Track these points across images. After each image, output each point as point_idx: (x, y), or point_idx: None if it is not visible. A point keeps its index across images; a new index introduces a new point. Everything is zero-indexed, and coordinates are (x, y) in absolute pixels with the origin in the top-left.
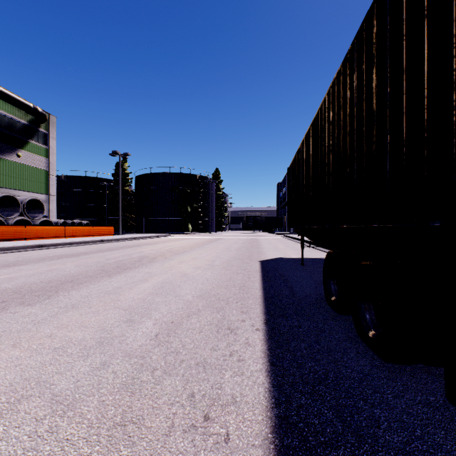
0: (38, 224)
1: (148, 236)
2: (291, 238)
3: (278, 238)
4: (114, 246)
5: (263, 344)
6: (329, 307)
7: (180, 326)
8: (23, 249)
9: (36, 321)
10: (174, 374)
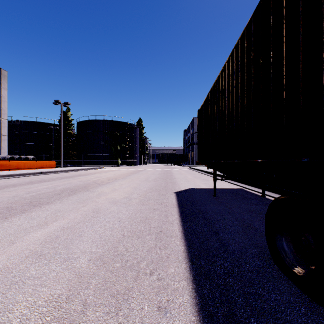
0: None
1: (84, 169)
2: (196, 169)
3: (185, 169)
4: (49, 177)
5: None
6: (289, 280)
7: None
8: None
9: None
10: None
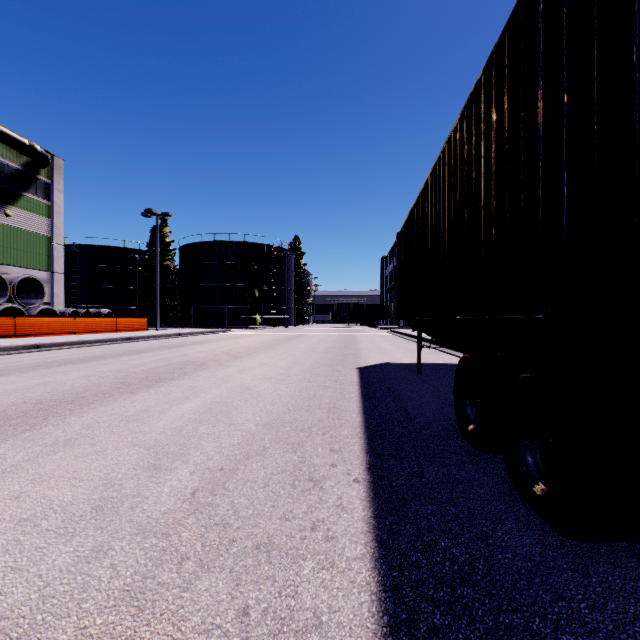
0: (34, 315)
1: (197, 332)
2: (401, 334)
3: (382, 334)
4: (146, 346)
5: (366, 507)
6: (465, 440)
7: (233, 476)
8: (10, 351)
9: (1, 470)
10: (216, 568)
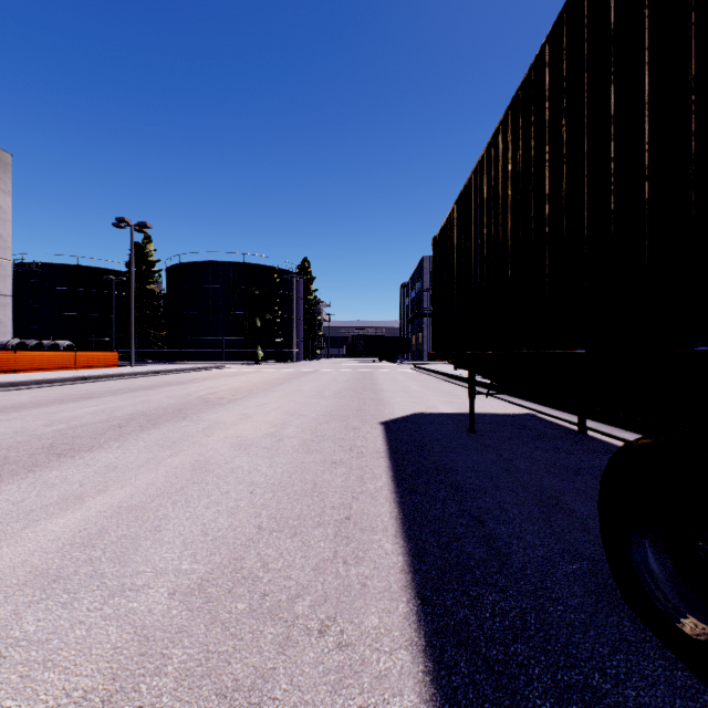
0: None
1: (182, 369)
2: (428, 371)
3: (405, 371)
4: (102, 388)
5: None
6: (665, 650)
7: None
8: None
9: None
10: None
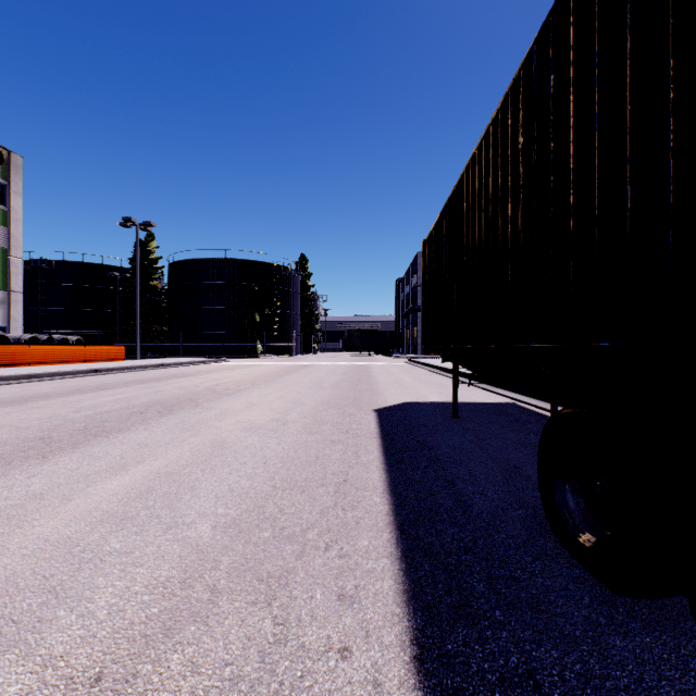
0: None
1: (185, 362)
2: (421, 364)
3: (400, 364)
4: (114, 380)
5: None
6: (572, 559)
7: None
8: None
9: None
10: None
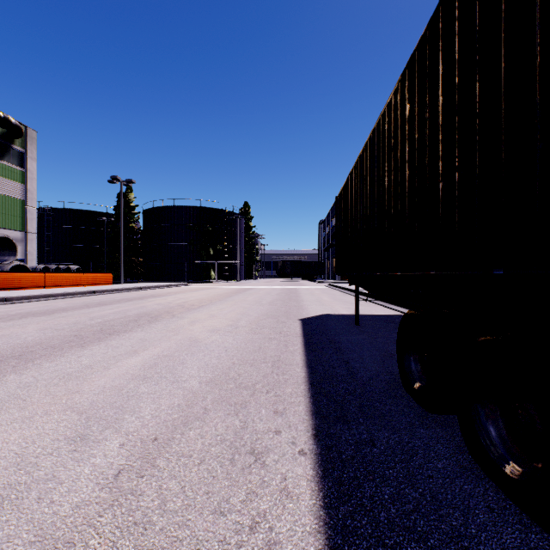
0: (5, 270)
1: (158, 286)
2: (338, 287)
3: (321, 287)
4: (109, 299)
5: (315, 492)
6: (410, 398)
7: (167, 449)
8: None
9: None
10: None
